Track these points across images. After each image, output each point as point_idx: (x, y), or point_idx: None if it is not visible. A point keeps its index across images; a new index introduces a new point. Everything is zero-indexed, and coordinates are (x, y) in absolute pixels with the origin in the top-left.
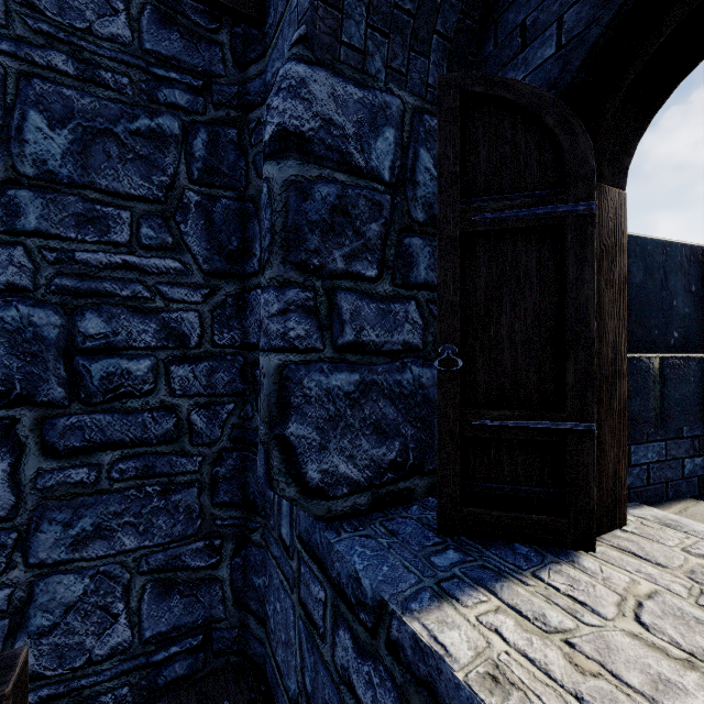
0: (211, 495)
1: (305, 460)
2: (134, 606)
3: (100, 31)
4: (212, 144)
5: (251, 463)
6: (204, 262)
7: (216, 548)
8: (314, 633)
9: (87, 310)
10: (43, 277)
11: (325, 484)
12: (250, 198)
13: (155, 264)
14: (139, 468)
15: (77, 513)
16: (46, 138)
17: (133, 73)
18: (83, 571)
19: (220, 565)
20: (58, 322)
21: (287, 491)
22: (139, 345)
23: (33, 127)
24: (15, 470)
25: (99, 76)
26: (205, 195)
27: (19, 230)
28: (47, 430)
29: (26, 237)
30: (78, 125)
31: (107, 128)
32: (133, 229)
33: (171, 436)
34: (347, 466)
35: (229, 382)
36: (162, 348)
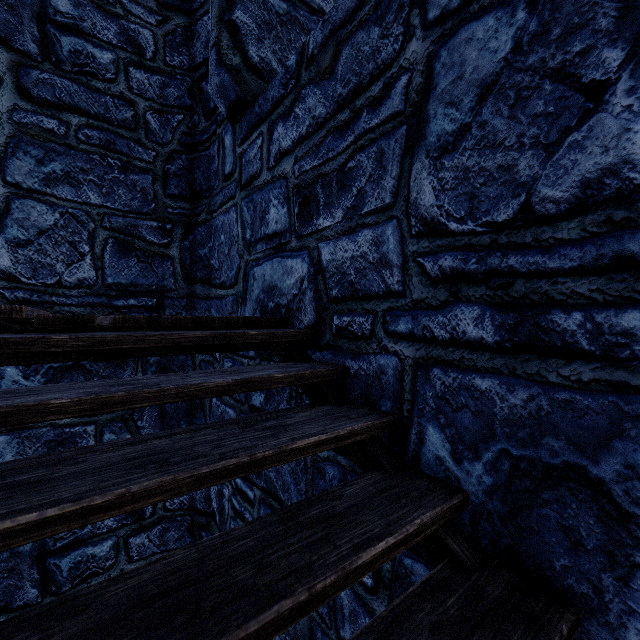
0: (164, 187)
1: (247, 41)
2: (98, 253)
3: None
4: None
5: (198, 161)
6: None
7: (167, 231)
8: (253, 185)
9: None
10: None
11: (261, 68)
12: None
13: None
14: (102, 140)
15: (49, 155)
16: None
17: None
18: (53, 206)
19: (171, 246)
20: None
21: (234, 60)
22: (102, 38)
23: None
24: None
25: None
26: None
27: None
28: (23, 75)
29: None
30: None
31: None
32: None
33: (129, 124)
34: (277, 66)
35: (179, 97)
36: (122, 49)
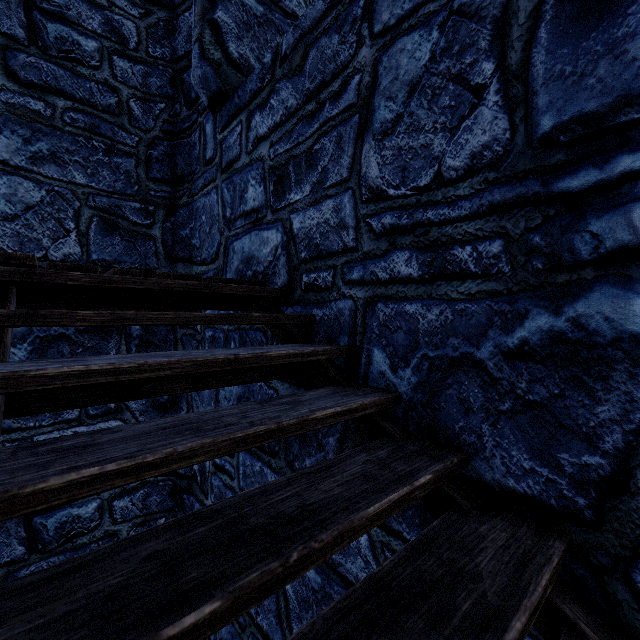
0: (146, 171)
1: (227, 39)
2: (83, 230)
3: None
4: None
5: (179, 147)
6: None
7: (150, 213)
8: (233, 168)
9: None
10: None
11: (241, 63)
12: None
13: None
14: (87, 123)
15: (35, 135)
16: None
17: None
18: (40, 184)
19: (154, 227)
20: None
21: (216, 55)
22: (87, 27)
23: None
24: None
25: None
26: None
27: None
28: (10, 58)
29: None
30: None
31: None
32: None
33: (113, 110)
34: (255, 63)
35: (161, 87)
36: (106, 38)
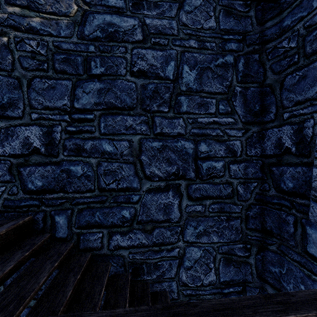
0: (245, 224)
1: None
2: (217, 266)
3: (205, 27)
4: (246, 64)
5: (268, 212)
6: (242, 118)
7: (247, 248)
8: None
9: (201, 142)
10: (188, 129)
11: None
12: (267, 85)
13: (224, 121)
14: (218, 208)
15: (198, 223)
16: (189, 75)
17: (216, 40)
18: (200, 247)
19: (250, 257)
20: (192, 147)
21: None
22: (218, 156)
23: (185, 71)
24: (180, 204)
25: (205, 45)
26: (242, 87)
27: (181, 112)
28: (189, 189)
29: (183, 114)
30: (198, 67)
31: (207, 66)
32: (216, 106)
33: (230, 195)
34: None
35: (254, 172)
36: (226, 157)
